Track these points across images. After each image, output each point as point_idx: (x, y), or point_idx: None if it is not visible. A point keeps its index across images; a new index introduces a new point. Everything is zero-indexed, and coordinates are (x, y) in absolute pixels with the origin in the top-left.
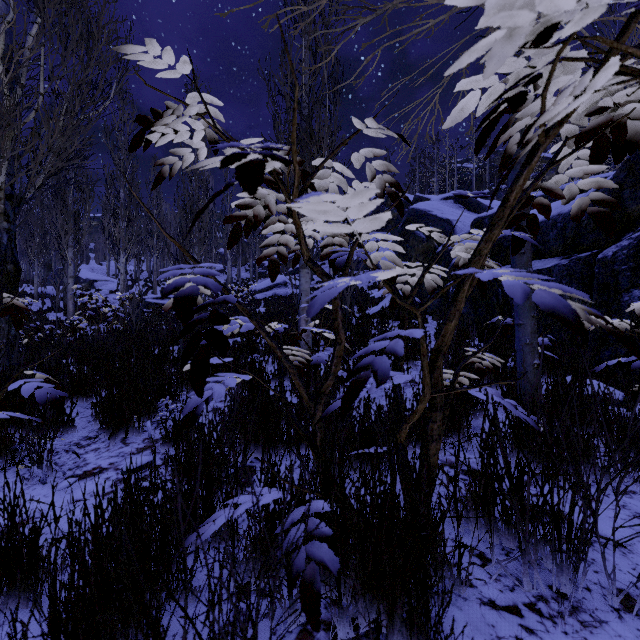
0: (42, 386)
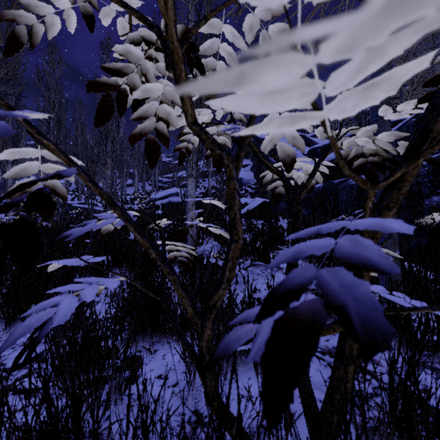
0: None
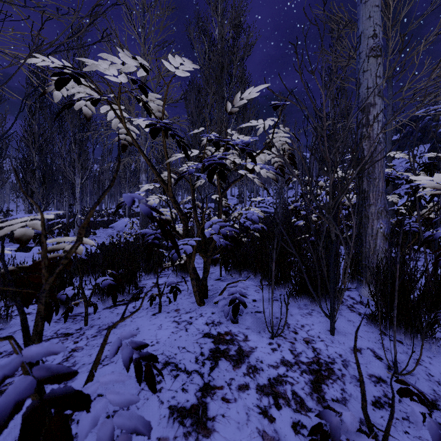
0: (260, 227)
